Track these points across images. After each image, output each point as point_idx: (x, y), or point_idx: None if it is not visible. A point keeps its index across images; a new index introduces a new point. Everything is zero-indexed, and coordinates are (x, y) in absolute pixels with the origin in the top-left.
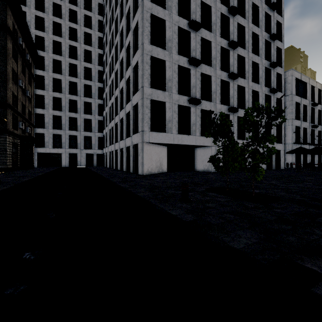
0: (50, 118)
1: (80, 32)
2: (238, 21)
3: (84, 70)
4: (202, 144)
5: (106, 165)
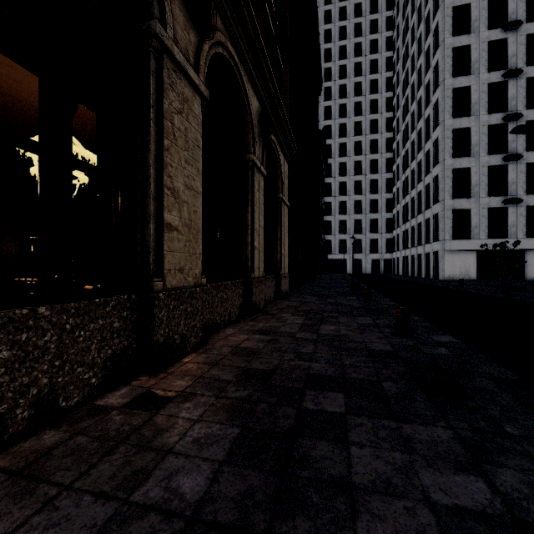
0: (336, 224)
1: (365, 123)
2: None
3: (369, 164)
4: (528, 247)
5: (397, 272)
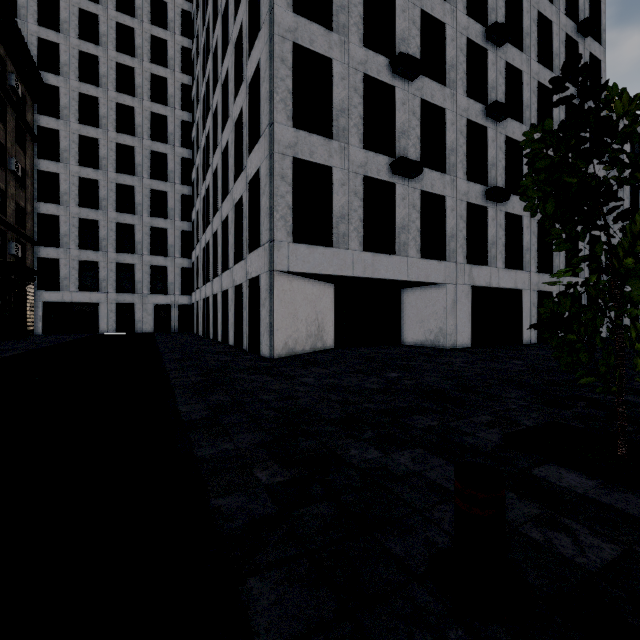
0: (71, 225)
1: (140, 35)
2: None
3: (150, 120)
4: (423, 278)
5: (197, 329)
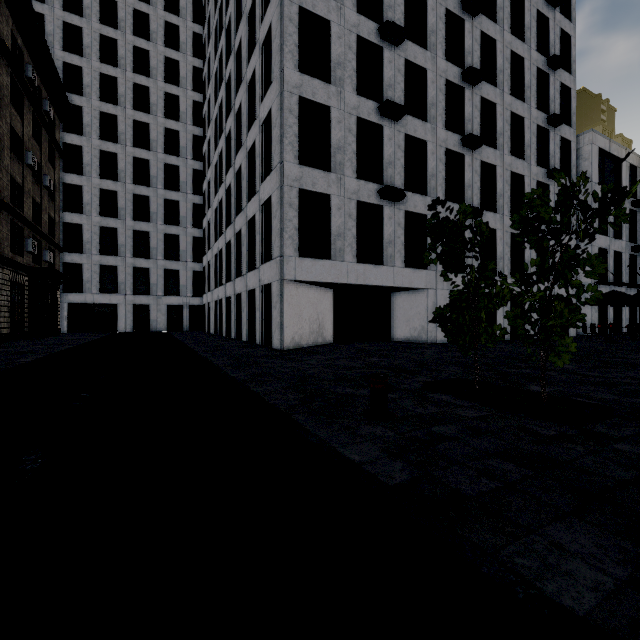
0: (93, 232)
1: (155, 57)
2: (481, 29)
3: (164, 135)
4: (407, 284)
5: (208, 328)
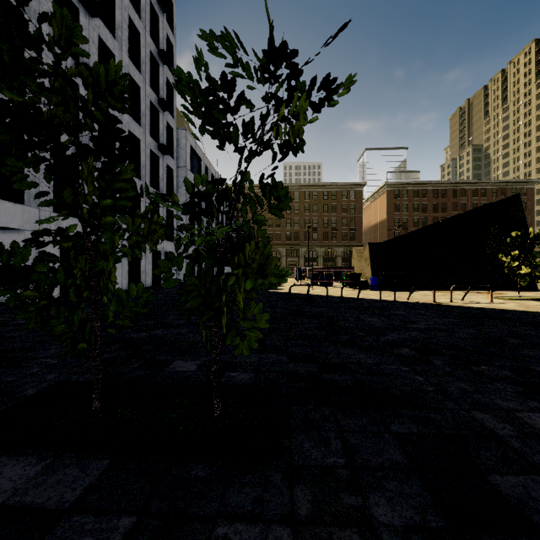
0: None
1: None
2: None
3: None
4: None
5: None
